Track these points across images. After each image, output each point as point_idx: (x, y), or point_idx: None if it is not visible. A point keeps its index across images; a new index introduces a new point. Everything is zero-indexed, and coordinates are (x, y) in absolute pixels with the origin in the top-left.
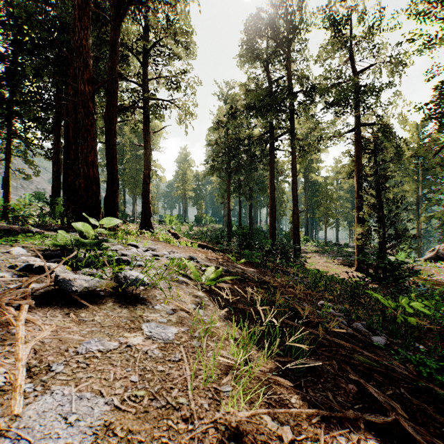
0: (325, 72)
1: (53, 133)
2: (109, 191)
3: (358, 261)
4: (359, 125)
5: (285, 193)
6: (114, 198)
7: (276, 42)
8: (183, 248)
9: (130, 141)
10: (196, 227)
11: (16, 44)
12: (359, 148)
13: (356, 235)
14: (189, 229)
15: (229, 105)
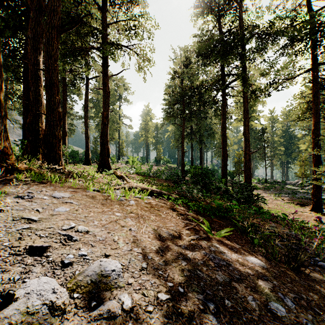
0: (275, 19)
1: (24, 81)
2: (48, 125)
3: (314, 201)
4: (315, 65)
5: (228, 138)
6: (53, 133)
7: None
8: (120, 205)
9: None
10: (155, 167)
11: None
12: (315, 88)
13: (314, 175)
14: (149, 169)
15: (183, 59)
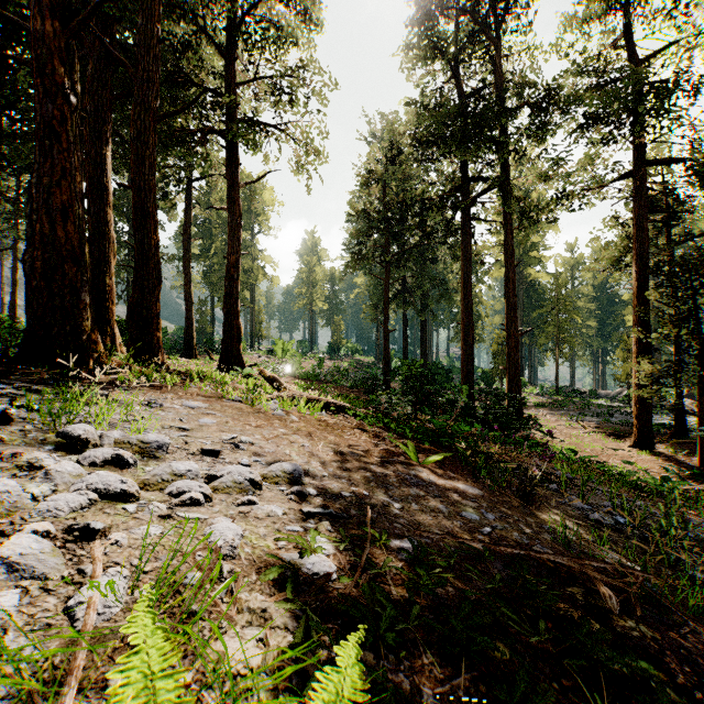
0: None
1: None
2: (139, 287)
3: (639, 428)
4: (641, 164)
5: (482, 302)
6: (148, 302)
7: (475, 19)
8: (281, 420)
9: (221, 219)
10: (330, 362)
11: (2, 31)
12: (641, 209)
13: (637, 378)
14: (317, 366)
15: (387, 143)
